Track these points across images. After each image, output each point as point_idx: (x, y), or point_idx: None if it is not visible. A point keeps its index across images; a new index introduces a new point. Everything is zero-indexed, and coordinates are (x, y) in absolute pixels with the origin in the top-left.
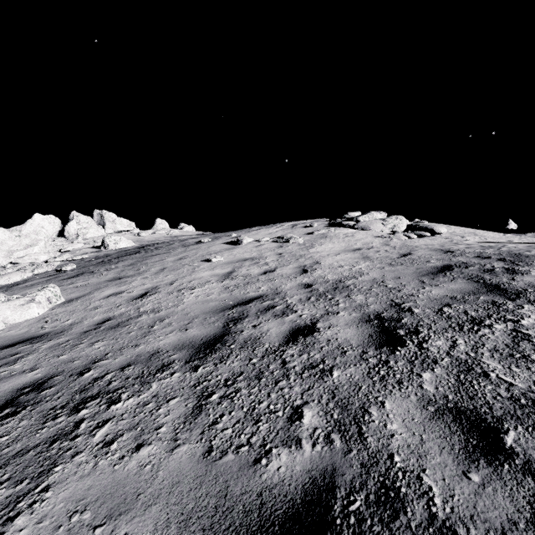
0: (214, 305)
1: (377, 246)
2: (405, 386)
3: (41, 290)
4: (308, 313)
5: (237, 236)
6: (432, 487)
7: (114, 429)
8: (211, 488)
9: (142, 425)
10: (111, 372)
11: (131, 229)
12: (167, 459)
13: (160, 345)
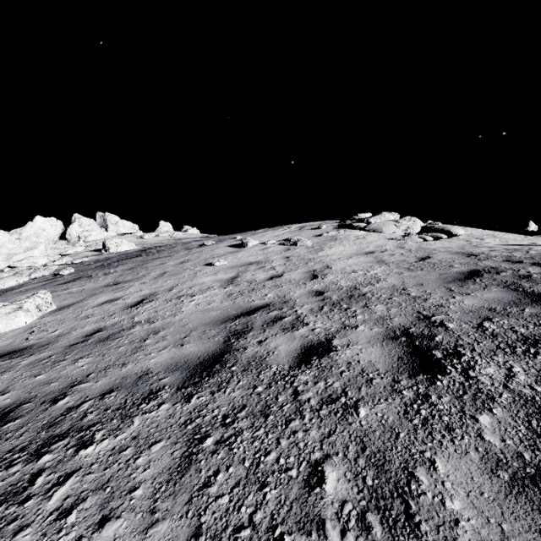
0: (215, 315)
1: (391, 249)
2: (459, 435)
3: (30, 297)
4: (322, 327)
5: (242, 239)
6: None
7: (76, 488)
8: None
9: (113, 484)
10: (89, 400)
11: (134, 232)
12: None
13: (151, 365)
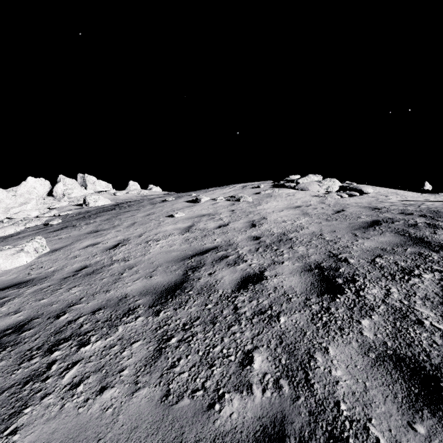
0: (176, 255)
1: (314, 204)
2: (347, 332)
3: (29, 241)
4: (257, 263)
5: (197, 196)
6: (379, 439)
7: (81, 371)
8: (167, 434)
9: (107, 368)
10: (84, 315)
11: (108, 190)
12: (128, 402)
13: (128, 291)
